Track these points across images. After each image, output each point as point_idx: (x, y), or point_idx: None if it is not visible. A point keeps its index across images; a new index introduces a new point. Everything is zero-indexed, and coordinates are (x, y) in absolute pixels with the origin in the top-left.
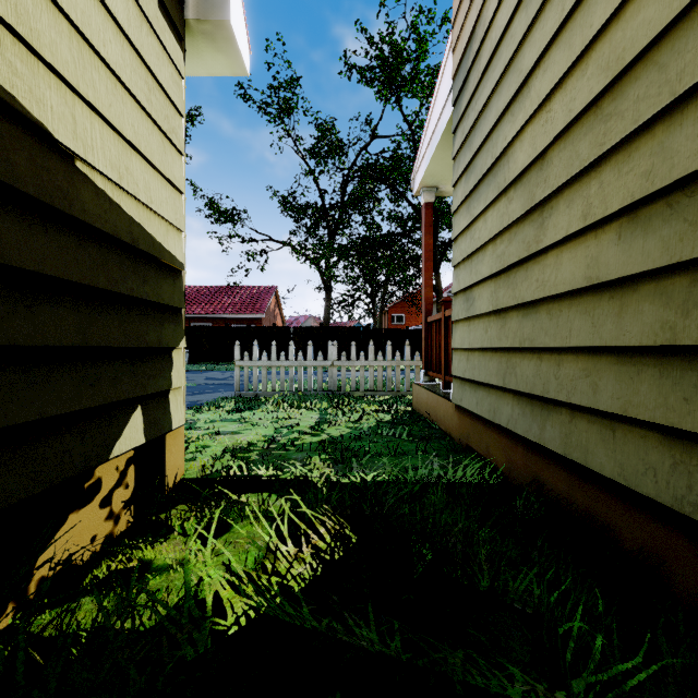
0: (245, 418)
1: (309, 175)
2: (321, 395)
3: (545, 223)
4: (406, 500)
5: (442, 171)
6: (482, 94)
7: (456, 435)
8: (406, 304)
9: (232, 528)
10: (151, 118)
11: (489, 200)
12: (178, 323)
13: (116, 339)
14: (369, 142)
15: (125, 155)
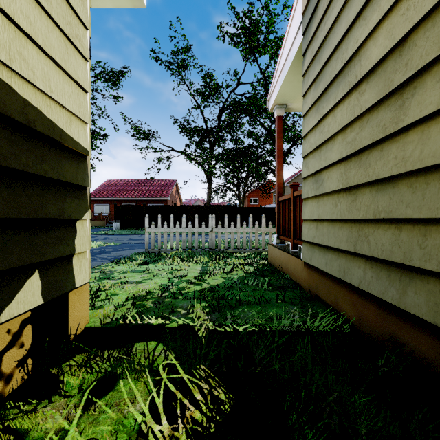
0: (149, 269)
1: (197, 108)
2: (204, 252)
3: (406, 103)
4: (273, 351)
5: (290, 92)
6: (331, 14)
7: (305, 286)
8: (259, 191)
9: (117, 385)
10: (51, 18)
11: (338, 97)
12: (82, 198)
13: (4, 211)
14: (236, 87)
15: (19, 41)
